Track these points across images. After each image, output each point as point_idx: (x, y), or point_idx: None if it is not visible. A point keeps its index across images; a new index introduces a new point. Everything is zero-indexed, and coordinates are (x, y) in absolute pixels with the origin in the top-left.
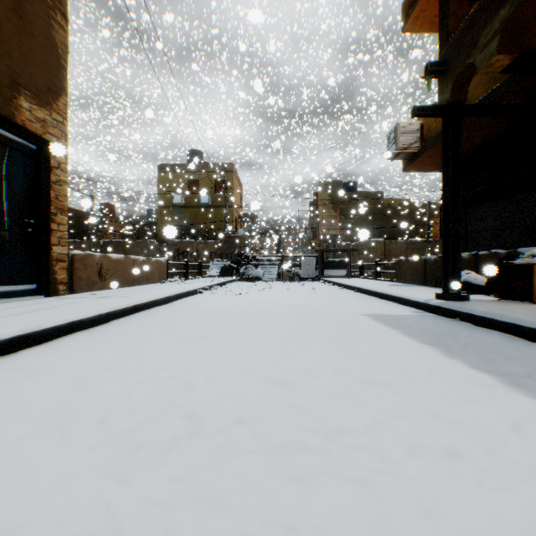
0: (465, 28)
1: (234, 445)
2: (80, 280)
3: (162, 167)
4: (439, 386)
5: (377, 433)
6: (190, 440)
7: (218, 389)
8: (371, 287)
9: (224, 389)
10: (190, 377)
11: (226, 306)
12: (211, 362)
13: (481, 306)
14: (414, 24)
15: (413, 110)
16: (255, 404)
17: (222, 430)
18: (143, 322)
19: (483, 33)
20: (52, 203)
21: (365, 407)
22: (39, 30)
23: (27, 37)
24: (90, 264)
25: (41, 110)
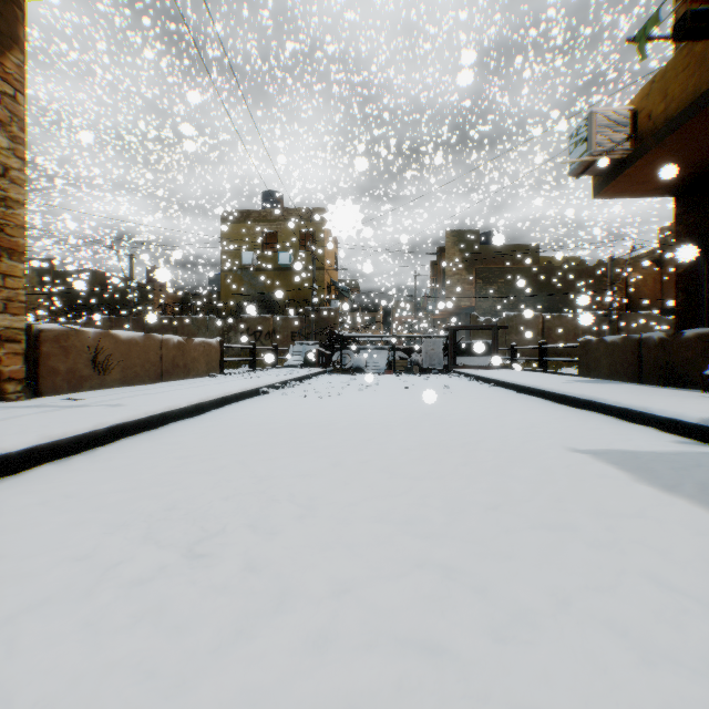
0: None
1: None
2: (55, 375)
3: (227, 216)
4: None
5: None
6: None
7: None
8: (550, 386)
9: None
10: None
11: (297, 425)
12: None
13: None
14: None
15: (678, 25)
16: None
17: None
18: (104, 471)
19: None
20: None
21: None
22: None
23: None
24: (74, 346)
25: None
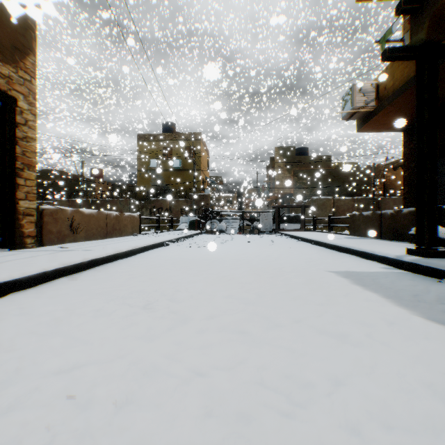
0: None
1: None
2: (50, 234)
3: (141, 137)
4: None
5: None
6: None
7: (126, 440)
8: (329, 240)
9: (138, 439)
10: (94, 396)
11: (187, 260)
12: (142, 354)
13: None
14: None
15: (383, 53)
16: None
17: None
18: (93, 280)
19: None
20: (18, 158)
21: None
22: None
23: None
24: (60, 218)
25: (5, 66)
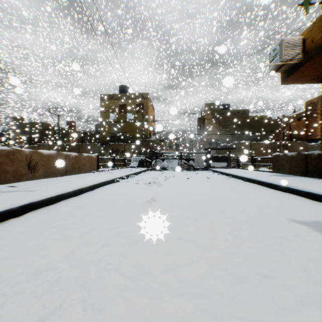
0: None
1: None
2: (6, 173)
3: (103, 97)
4: None
5: None
6: None
7: None
8: (262, 178)
9: None
10: None
11: (131, 202)
12: None
13: None
14: None
15: None
16: None
17: None
18: (6, 238)
19: None
20: None
21: None
22: None
23: None
24: (17, 158)
25: None
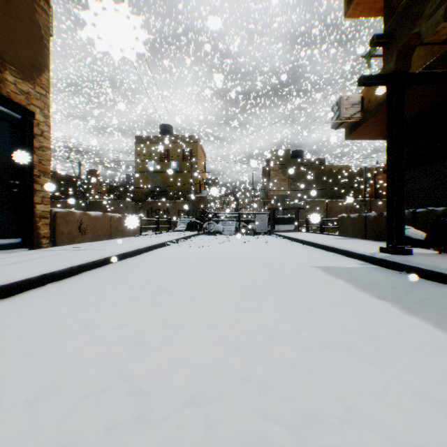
0: (410, 1)
1: (182, 443)
2: (62, 235)
3: (138, 139)
4: (409, 352)
5: (355, 424)
6: (130, 434)
7: (171, 354)
8: (318, 241)
9: (179, 354)
10: (145, 337)
11: (189, 258)
12: (169, 318)
13: (425, 259)
14: (355, 10)
15: (359, 80)
16: (210, 376)
17: (170, 416)
18: (112, 274)
19: (429, 3)
20: (35, 166)
21: (334, 382)
22: (24, 13)
23: (12, 18)
24: (71, 220)
25: (25, 83)
